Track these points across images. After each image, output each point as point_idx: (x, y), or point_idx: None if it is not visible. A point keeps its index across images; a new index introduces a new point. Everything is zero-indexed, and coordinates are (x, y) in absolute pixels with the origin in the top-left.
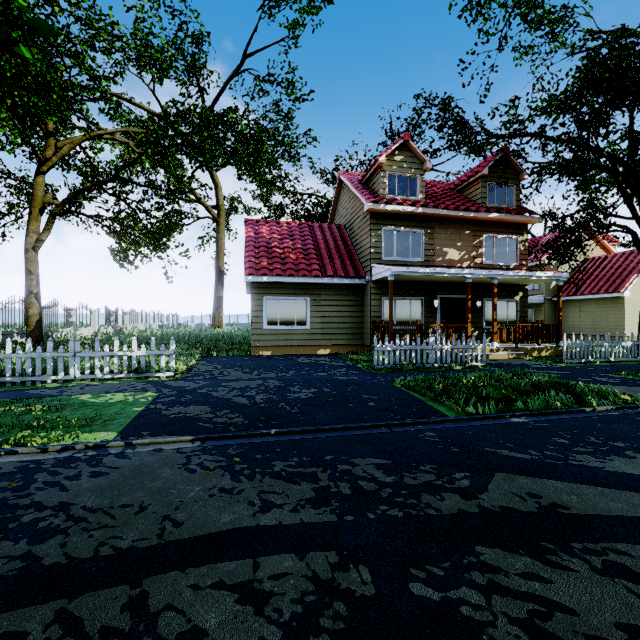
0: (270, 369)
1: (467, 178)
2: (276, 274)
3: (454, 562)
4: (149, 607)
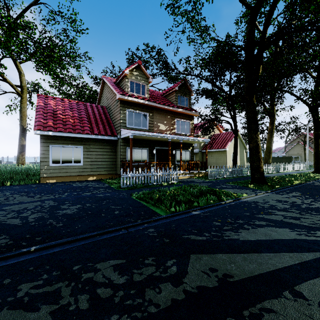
0: (50, 192)
1: (169, 90)
2: (59, 130)
3: None
4: None
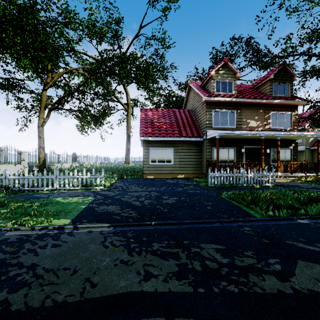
0: (152, 186)
1: (261, 81)
2: (156, 136)
3: None
4: None
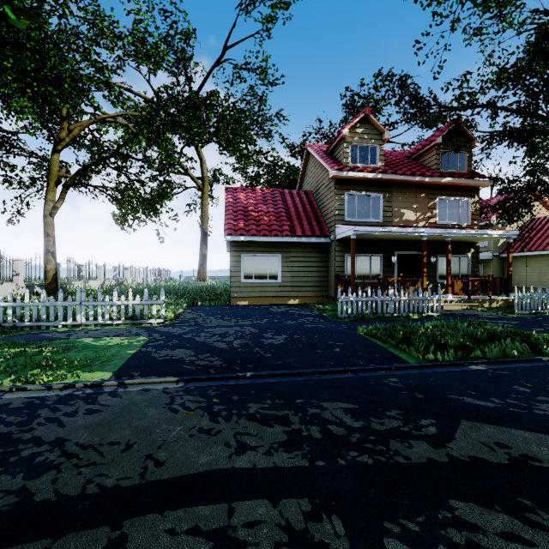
0: (246, 317)
1: (422, 147)
2: (252, 234)
3: (428, 516)
4: None
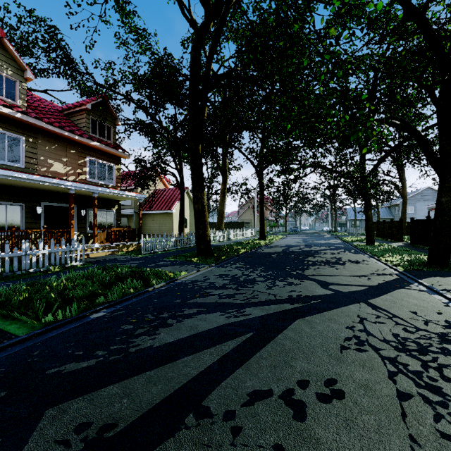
0: None
1: (74, 106)
2: None
3: None
4: None
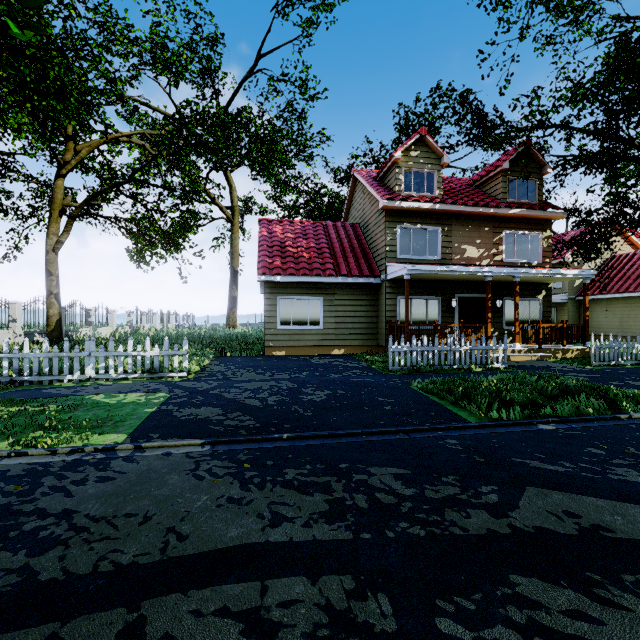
0: (283, 370)
1: (486, 173)
2: (289, 273)
3: (486, 593)
4: (146, 636)
